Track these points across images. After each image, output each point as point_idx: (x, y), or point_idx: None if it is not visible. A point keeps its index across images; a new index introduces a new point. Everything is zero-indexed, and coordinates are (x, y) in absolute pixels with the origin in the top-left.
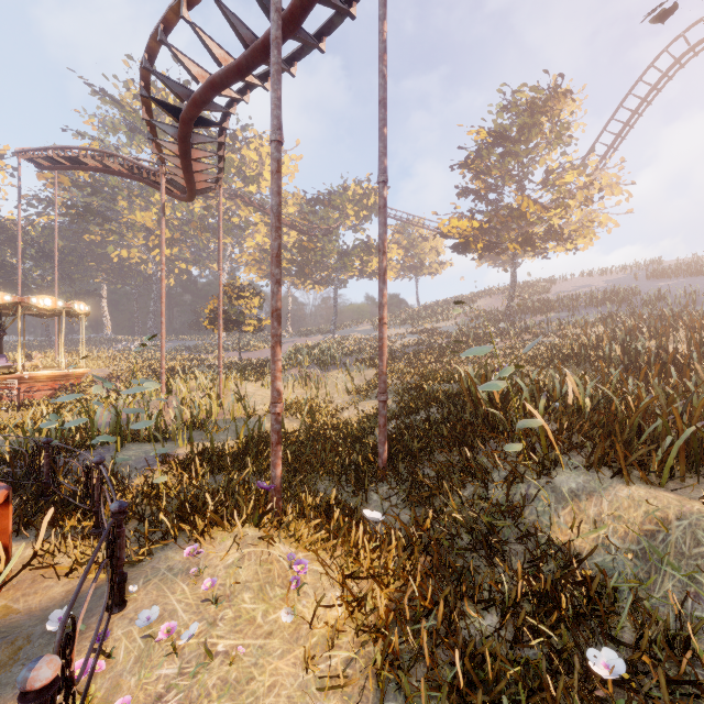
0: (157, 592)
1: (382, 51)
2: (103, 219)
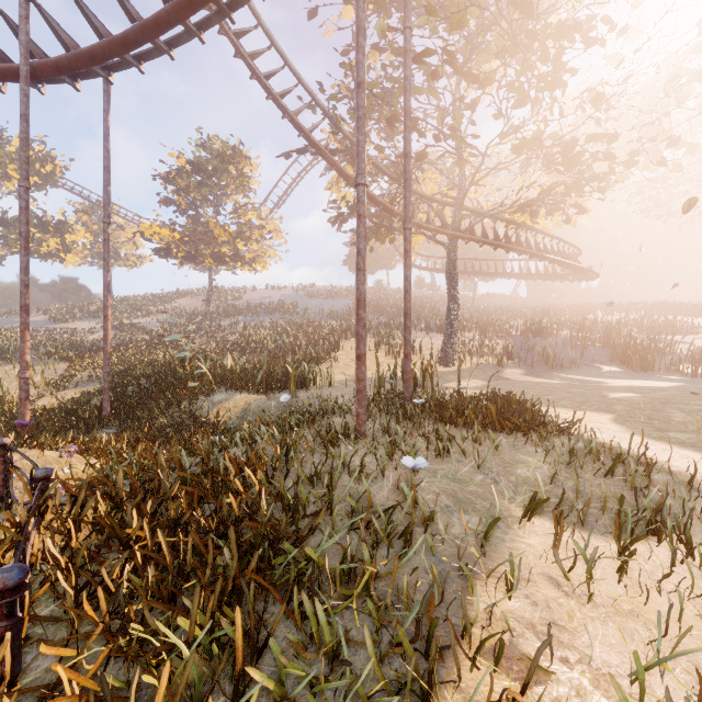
0: None
1: (107, 133)
2: None
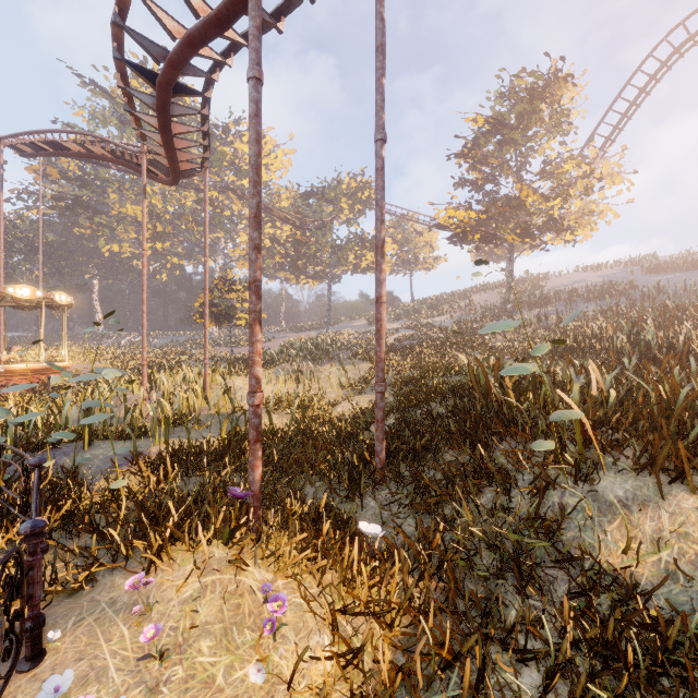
0: (88, 638)
1: None
2: (93, 212)
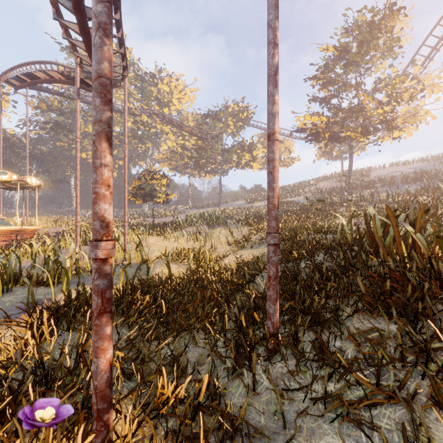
0: None
1: None
2: (68, 131)
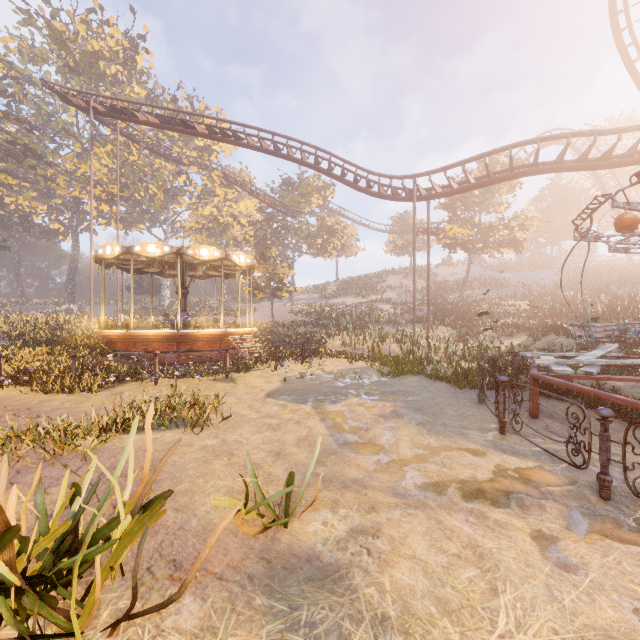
0: None
1: None
2: (47, 163)
